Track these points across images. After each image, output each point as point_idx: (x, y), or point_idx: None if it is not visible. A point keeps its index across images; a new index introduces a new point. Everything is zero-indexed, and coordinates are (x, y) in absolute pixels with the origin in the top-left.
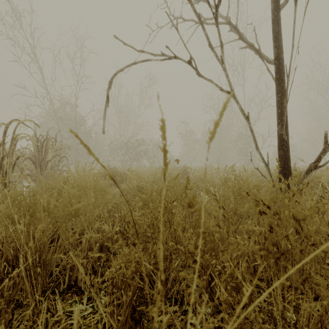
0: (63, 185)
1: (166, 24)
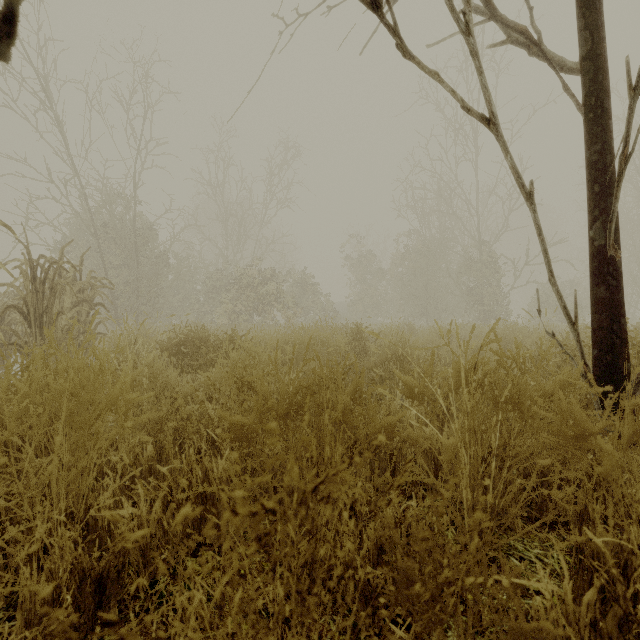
0: (15, 383)
1: (317, 6)
